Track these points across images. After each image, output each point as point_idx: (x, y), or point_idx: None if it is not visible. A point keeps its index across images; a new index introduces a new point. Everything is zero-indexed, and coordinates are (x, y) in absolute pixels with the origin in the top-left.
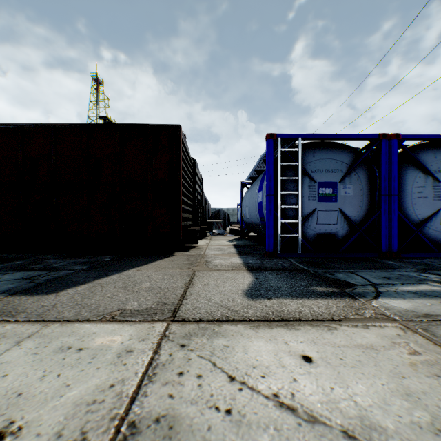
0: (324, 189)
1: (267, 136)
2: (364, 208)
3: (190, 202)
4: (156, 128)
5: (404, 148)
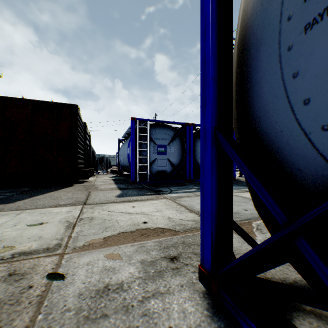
0: (161, 148)
1: (131, 118)
2: (179, 158)
3: (83, 152)
4: (60, 105)
5: (196, 130)
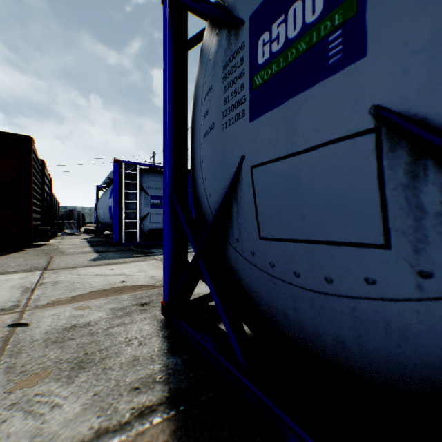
0: (155, 200)
1: (114, 160)
2: None
3: (40, 203)
4: (3, 135)
5: None
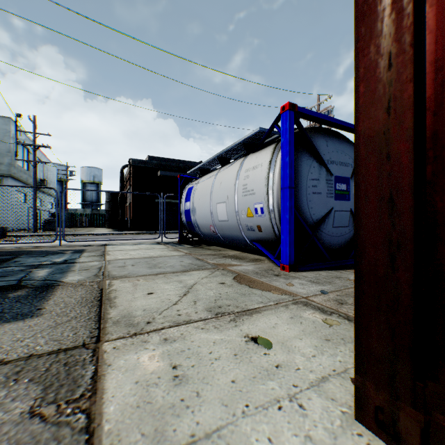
0: None
1: None
2: None
3: None
4: None
5: None
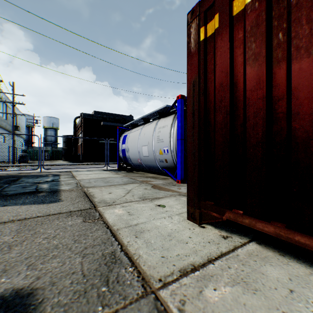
0: None
1: None
2: None
3: None
4: None
5: None
